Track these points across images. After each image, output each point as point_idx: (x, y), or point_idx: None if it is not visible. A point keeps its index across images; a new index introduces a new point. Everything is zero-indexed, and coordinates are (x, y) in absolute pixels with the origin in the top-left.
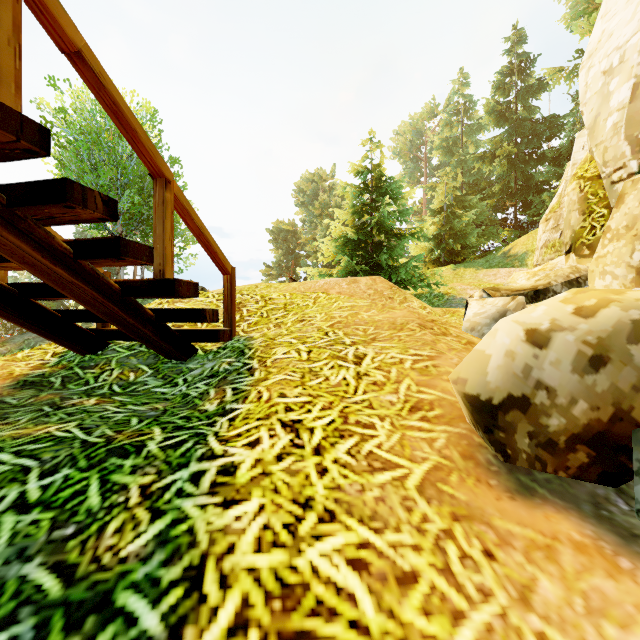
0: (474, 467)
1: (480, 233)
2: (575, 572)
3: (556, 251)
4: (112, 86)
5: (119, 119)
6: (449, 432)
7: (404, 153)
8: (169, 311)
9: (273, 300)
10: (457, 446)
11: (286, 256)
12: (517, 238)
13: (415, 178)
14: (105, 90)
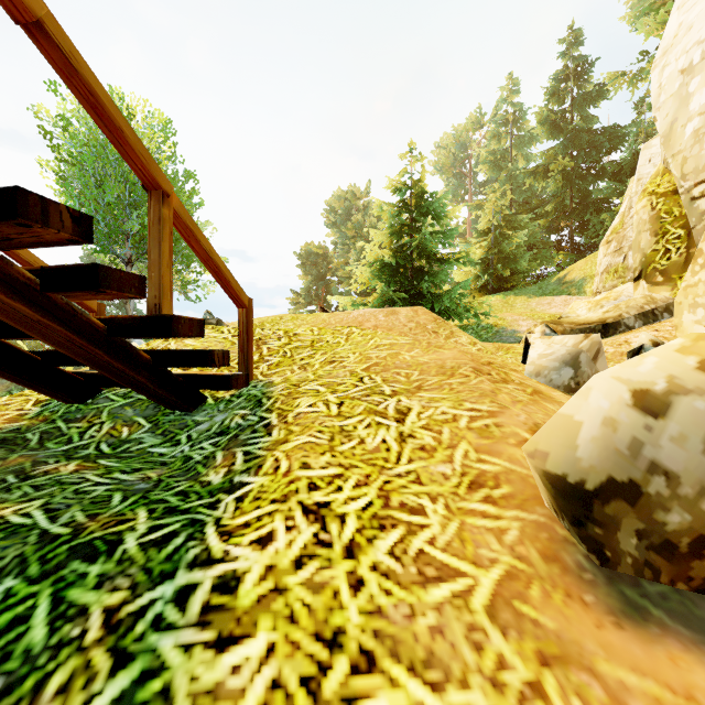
0: (561, 574)
1: (531, 257)
2: None
3: (619, 277)
4: (88, 71)
5: (99, 114)
6: (523, 520)
7: (447, 168)
8: (169, 353)
9: (298, 336)
10: (535, 541)
11: (316, 282)
12: (573, 262)
13: (459, 196)
14: (78, 76)
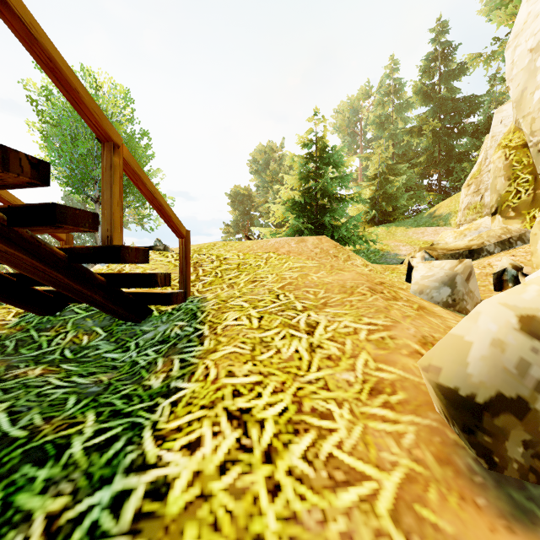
0: (454, 477)
1: (408, 196)
2: None
3: (477, 212)
4: (47, 40)
5: (57, 77)
6: (417, 424)
7: (343, 128)
8: (120, 276)
9: (227, 260)
10: (429, 445)
11: (242, 216)
12: (441, 201)
13: (352, 150)
14: (38, 44)
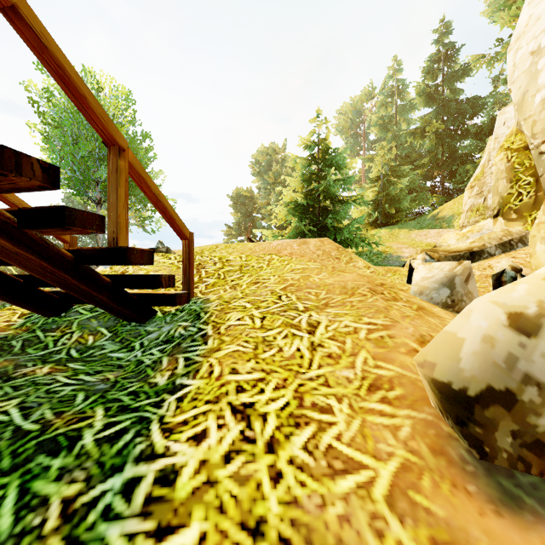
0: (447, 466)
1: (411, 198)
2: None
3: (480, 214)
4: (56, 48)
5: (66, 84)
6: (413, 418)
7: (346, 130)
8: (125, 277)
9: (230, 262)
10: (424, 437)
11: (244, 218)
12: (444, 203)
13: (355, 151)
14: (48, 52)
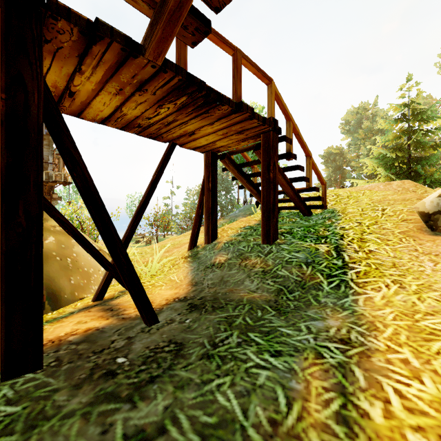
0: (420, 231)
1: None
2: (438, 242)
3: None
4: (302, 137)
5: (302, 144)
6: (414, 225)
7: None
8: (308, 198)
9: (341, 195)
10: (416, 227)
11: (334, 172)
12: None
13: None
14: (301, 139)
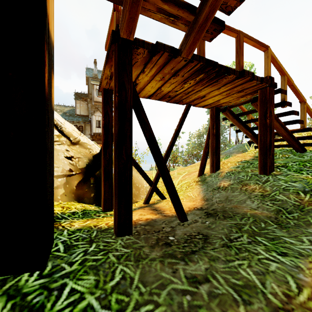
0: None
1: None
2: None
3: None
4: (296, 86)
5: (296, 93)
6: None
7: None
8: (302, 137)
9: None
10: None
11: None
12: None
13: None
14: (295, 88)
